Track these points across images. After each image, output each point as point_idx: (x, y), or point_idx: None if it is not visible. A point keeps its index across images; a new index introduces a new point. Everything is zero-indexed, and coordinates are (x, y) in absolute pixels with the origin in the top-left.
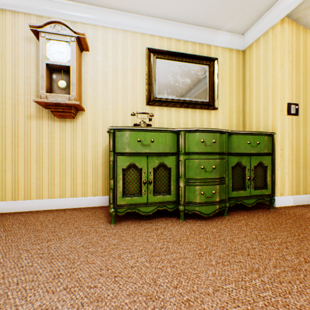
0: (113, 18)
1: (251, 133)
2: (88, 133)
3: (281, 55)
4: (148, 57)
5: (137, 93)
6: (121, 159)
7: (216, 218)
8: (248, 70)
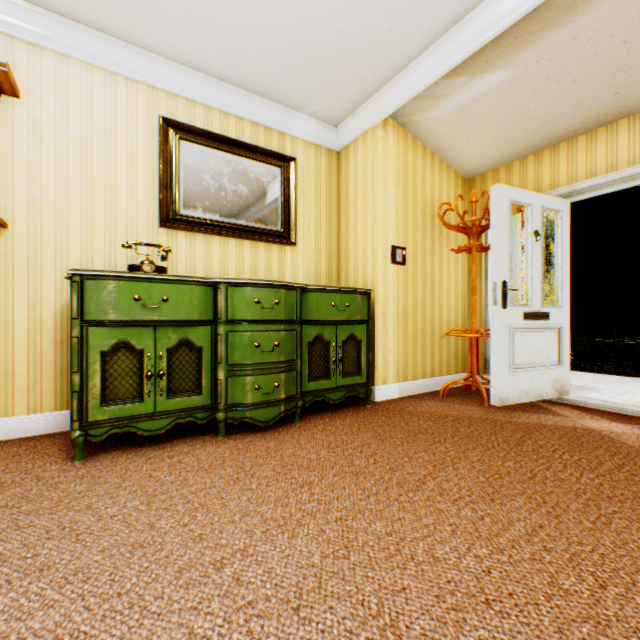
0: (83, 41)
1: (338, 290)
2: (18, 278)
3: (384, 174)
4: (165, 135)
5: (139, 202)
6: (98, 333)
7: (282, 426)
8: (345, 187)
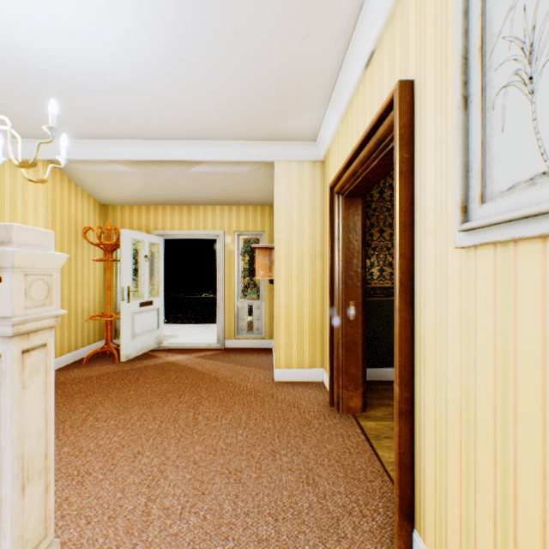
0: None
1: None
2: None
3: (36, 199)
4: None
5: None
6: None
7: None
8: None
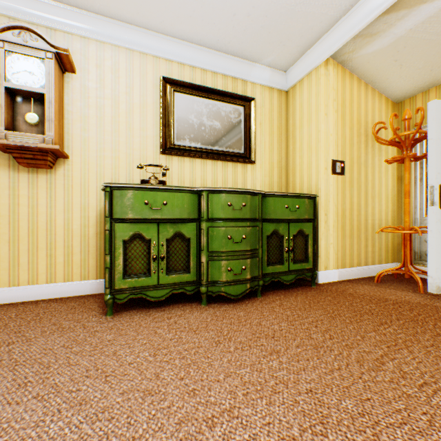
0: (112, 31)
1: (290, 195)
2: (75, 191)
3: (326, 103)
4: (164, 89)
5: (148, 137)
6: (121, 227)
7: (248, 300)
8: (292, 117)
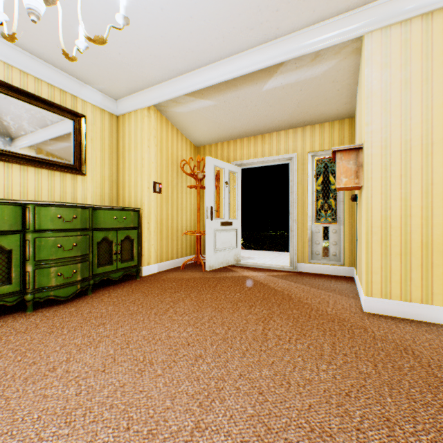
0: None
1: (119, 208)
2: None
3: (149, 138)
4: None
5: None
6: None
7: (79, 298)
8: (123, 140)
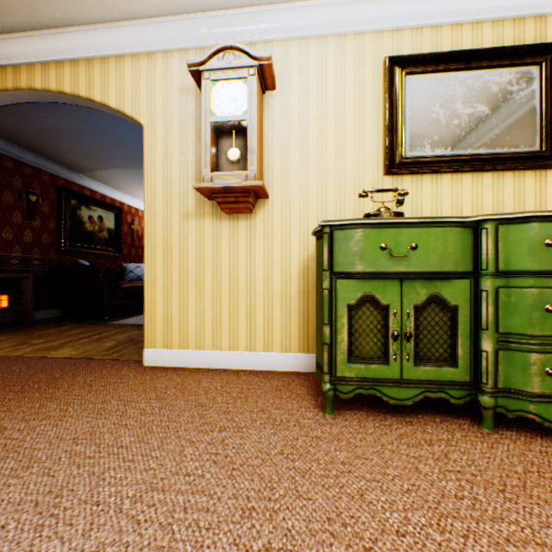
0: (319, 17)
1: None
2: (274, 238)
3: None
4: (389, 76)
5: (364, 154)
6: (344, 285)
7: None
8: None
